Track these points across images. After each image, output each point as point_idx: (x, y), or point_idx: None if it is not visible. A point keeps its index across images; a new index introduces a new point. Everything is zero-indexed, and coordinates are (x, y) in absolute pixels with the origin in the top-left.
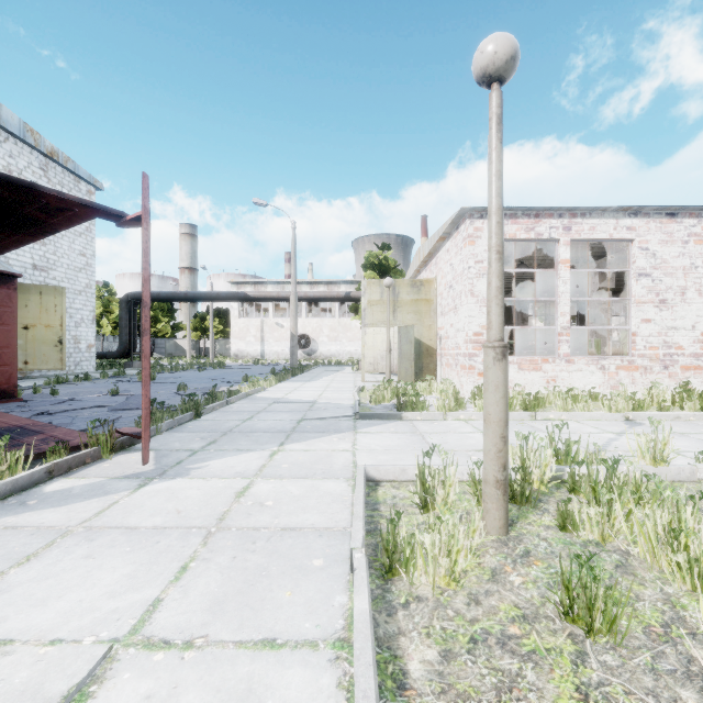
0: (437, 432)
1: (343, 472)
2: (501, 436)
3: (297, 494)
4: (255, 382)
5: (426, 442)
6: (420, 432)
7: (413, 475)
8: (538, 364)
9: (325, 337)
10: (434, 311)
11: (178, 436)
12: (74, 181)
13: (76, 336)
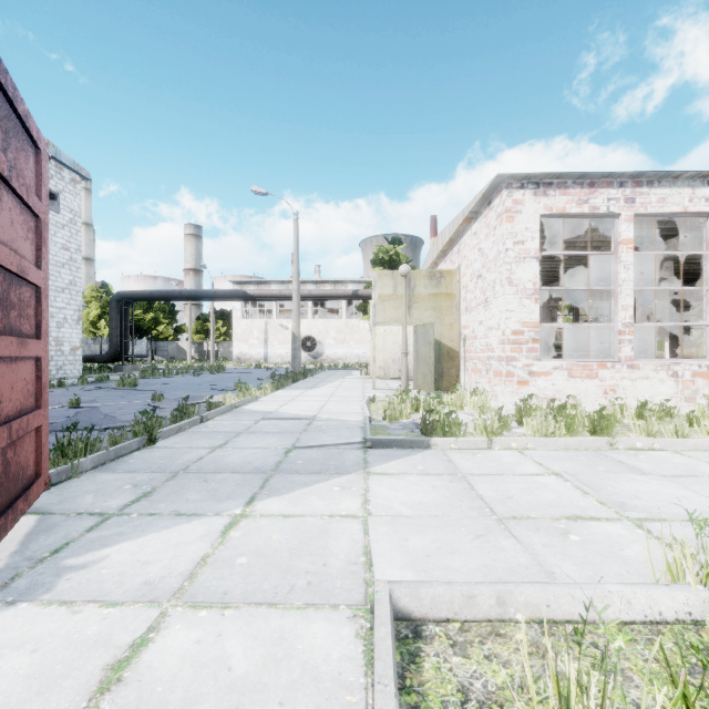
0: (488, 473)
1: (346, 585)
2: None
3: (239, 678)
4: (245, 391)
5: (478, 495)
6: (462, 473)
7: (490, 607)
8: (593, 369)
9: (332, 340)
10: (456, 307)
11: (102, 481)
12: (55, 168)
13: (58, 338)
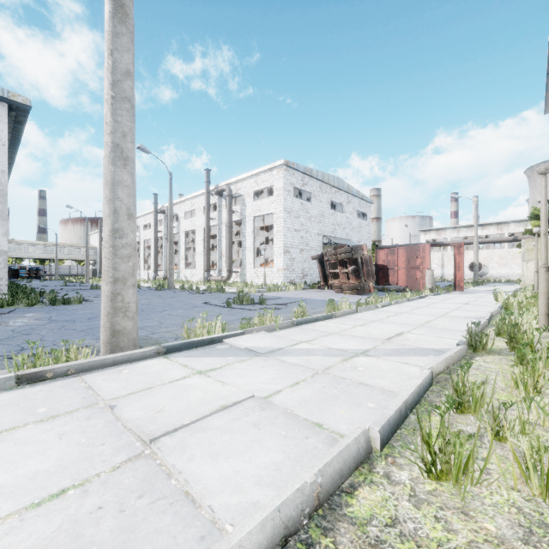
0: None
1: None
2: (536, 284)
3: None
4: (465, 285)
5: None
6: None
7: None
8: None
9: (495, 263)
10: None
11: (459, 292)
12: (365, 204)
13: None
